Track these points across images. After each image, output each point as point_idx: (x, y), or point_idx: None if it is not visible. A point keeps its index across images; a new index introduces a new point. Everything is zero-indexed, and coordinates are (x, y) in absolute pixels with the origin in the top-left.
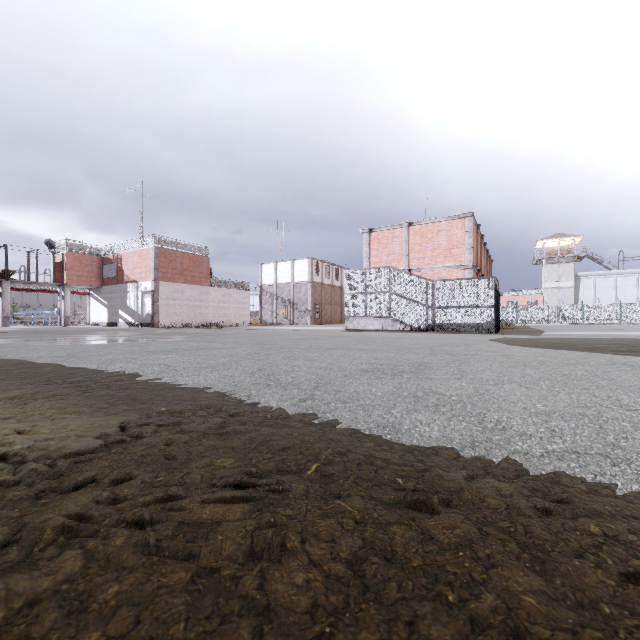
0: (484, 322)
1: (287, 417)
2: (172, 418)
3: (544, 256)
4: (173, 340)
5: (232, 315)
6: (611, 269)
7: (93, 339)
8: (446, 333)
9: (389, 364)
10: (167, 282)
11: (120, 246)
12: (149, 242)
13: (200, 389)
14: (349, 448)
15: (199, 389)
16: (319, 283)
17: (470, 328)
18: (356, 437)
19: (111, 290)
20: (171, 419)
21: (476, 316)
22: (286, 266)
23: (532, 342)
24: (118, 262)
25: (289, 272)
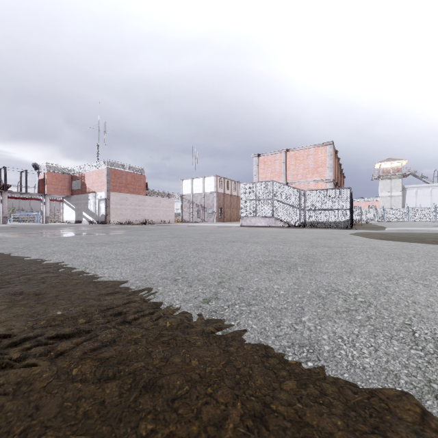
0: (342, 220)
1: (188, 326)
2: (58, 330)
3: (380, 174)
4: (114, 234)
5: (161, 215)
6: (428, 183)
7: (56, 233)
8: (314, 228)
9: (281, 256)
10: (116, 192)
11: (83, 167)
12: (103, 164)
13: (111, 284)
14: (265, 397)
15: (110, 284)
16: (222, 193)
17: (332, 225)
18: (270, 366)
19: (77, 198)
20: (56, 331)
21: (336, 216)
22: (199, 181)
23: (386, 236)
24: (82, 179)
25: (201, 185)
